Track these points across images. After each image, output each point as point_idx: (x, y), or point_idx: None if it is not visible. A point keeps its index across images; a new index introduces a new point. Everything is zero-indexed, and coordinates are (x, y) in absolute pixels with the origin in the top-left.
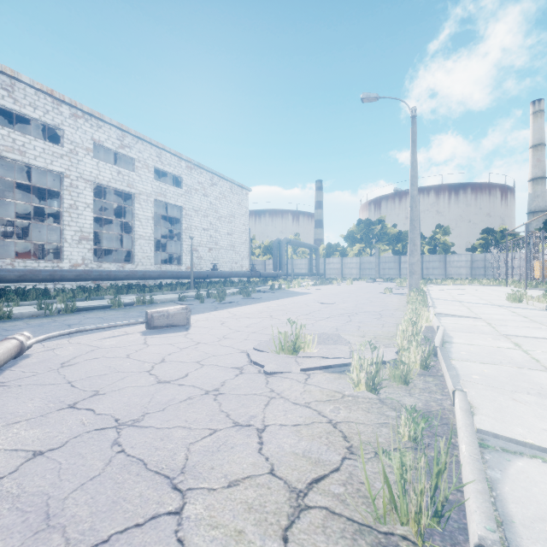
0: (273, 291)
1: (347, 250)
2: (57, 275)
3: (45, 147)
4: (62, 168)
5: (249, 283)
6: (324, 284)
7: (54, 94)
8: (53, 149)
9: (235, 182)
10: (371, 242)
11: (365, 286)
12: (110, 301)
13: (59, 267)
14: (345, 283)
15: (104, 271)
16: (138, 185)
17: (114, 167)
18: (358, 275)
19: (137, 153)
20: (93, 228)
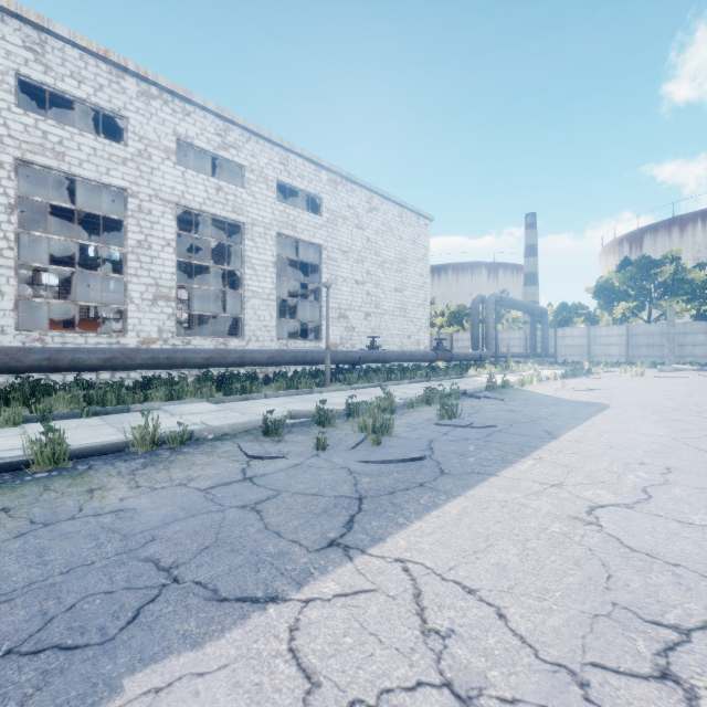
0: (496, 395)
1: (597, 315)
2: (64, 359)
3: (97, 146)
4: (126, 181)
5: (434, 371)
6: (579, 374)
7: (109, 56)
8: (110, 149)
9: (407, 205)
10: (650, 297)
11: (692, 383)
12: (31, 445)
13: (120, 345)
14: (615, 372)
15: (164, 350)
16: (249, 210)
17: (212, 179)
18: (623, 357)
19: (248, 157)
20: (213, 292)
